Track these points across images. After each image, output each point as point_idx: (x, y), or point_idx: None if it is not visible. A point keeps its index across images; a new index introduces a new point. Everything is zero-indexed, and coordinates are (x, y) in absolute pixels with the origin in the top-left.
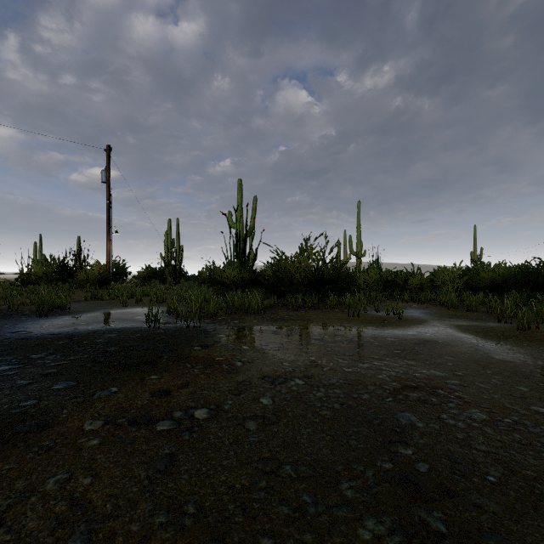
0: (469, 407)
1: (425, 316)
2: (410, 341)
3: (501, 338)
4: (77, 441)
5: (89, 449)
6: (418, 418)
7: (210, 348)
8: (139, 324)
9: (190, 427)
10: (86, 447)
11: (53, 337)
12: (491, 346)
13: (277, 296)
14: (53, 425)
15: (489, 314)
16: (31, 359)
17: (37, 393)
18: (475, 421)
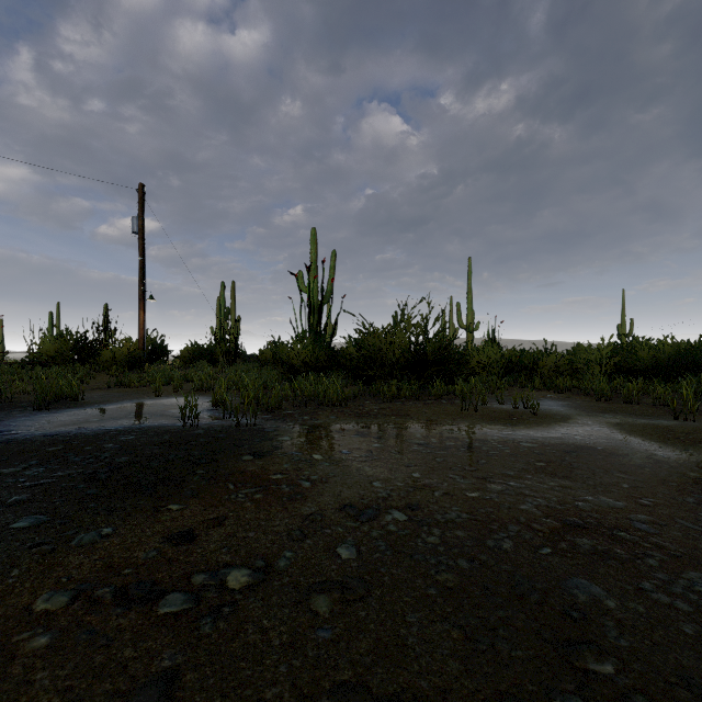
0: (683, 567)
1: (568, 410)
2: (555, 447)
3: (686, 444)
4: (12, 639)
5: (27, 657)
6: (604, 589)
7: (266, 457)
8: (172, 420)
9: (217, 606)
10: (23, 653)
11: (45, 441)
12: (678, 456)
13: (363, 382)
14: None
15: (656, 407)
16: None
17: None
18: None
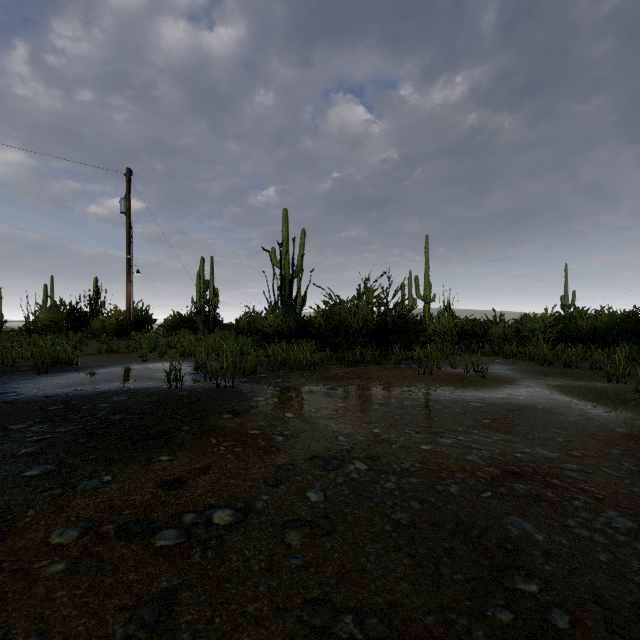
0: (603, 507)
1: (513, 374)
2: (500, 406)
3: (617, 403)
4: (34, 565)
5: (48, 580)
6: (534, 526)
7: (244, 415)
8: (159, 383)
9: (205, 539)
10: (44, 577)
11: (46, 401)
12: (608, 414)
13: (330, 348)
14: (8, 536)
15: (592, 371)
16: (8, 432)
17: (0, 482)
18: (618, 531)
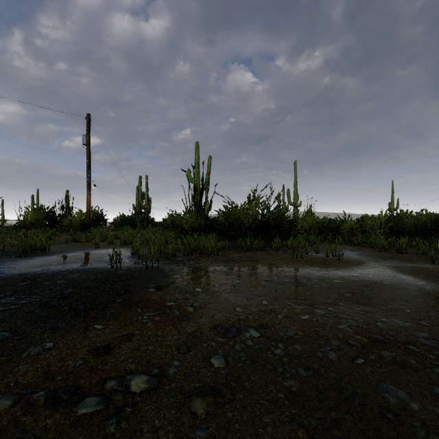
0: None
1: (361, 257)
2: (356, 283)
3: None
4: None
5: None
6: (407, 393)
7: (164, 289)
8: (105, 264)
9: (121, 407)
10: None
11: (19, 278)
12: None
13: (228, 239)
14: None
15: (418, 255)
16: None
17: None
18: None
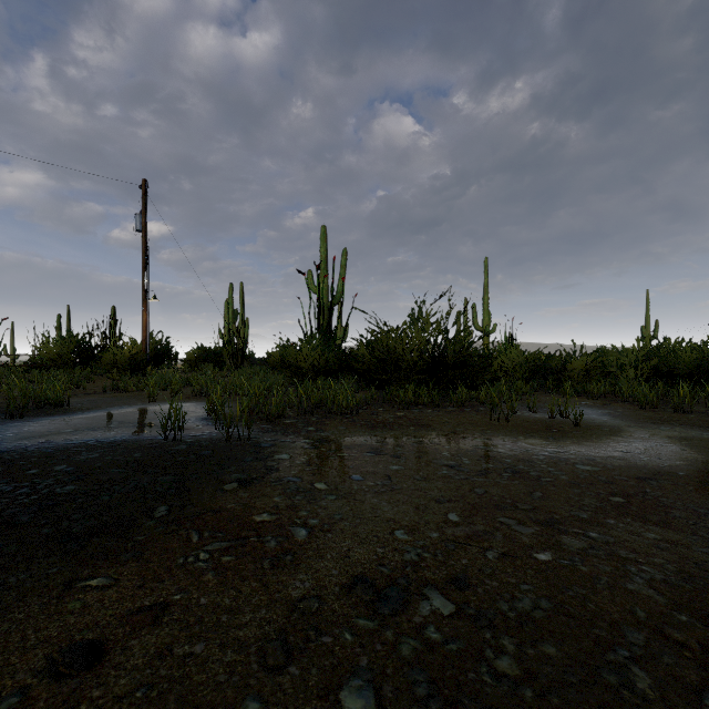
0: None
1: (613, 420)
2: (624, 472)
3: None
4: None
5: None
6: None
7: (254, 485)
8: (156, 432)
9: None
10: None
11: None
12: None
13: (375, 386)
14: None
15: None
16: None
17: None
18: None
